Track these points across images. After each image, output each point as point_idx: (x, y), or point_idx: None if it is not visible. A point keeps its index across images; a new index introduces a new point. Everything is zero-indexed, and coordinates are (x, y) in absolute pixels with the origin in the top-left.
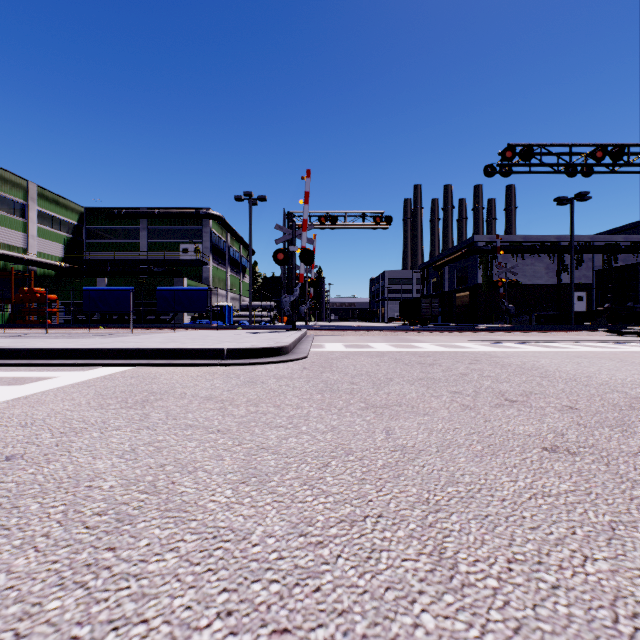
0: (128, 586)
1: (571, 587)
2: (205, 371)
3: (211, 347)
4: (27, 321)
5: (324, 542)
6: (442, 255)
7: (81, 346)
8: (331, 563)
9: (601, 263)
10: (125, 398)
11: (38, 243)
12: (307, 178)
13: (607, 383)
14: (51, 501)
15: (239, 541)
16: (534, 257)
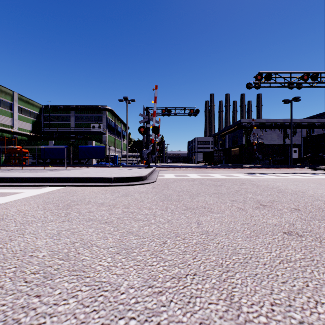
0: (44, 322)
1: (311, 322)
2: (102, 189)
3: (105, 176)
4: (13, 163)
5: (162, 291)
6: (224, 129)
7: (38, 176)
8: (166, 306)
9: (305, 133)
10: (58, 204)
11: (18, 123)
12: (155, 89)
13: (313, 195)
14: (8, 265)
15: (113, 291)
16: (271, 130)
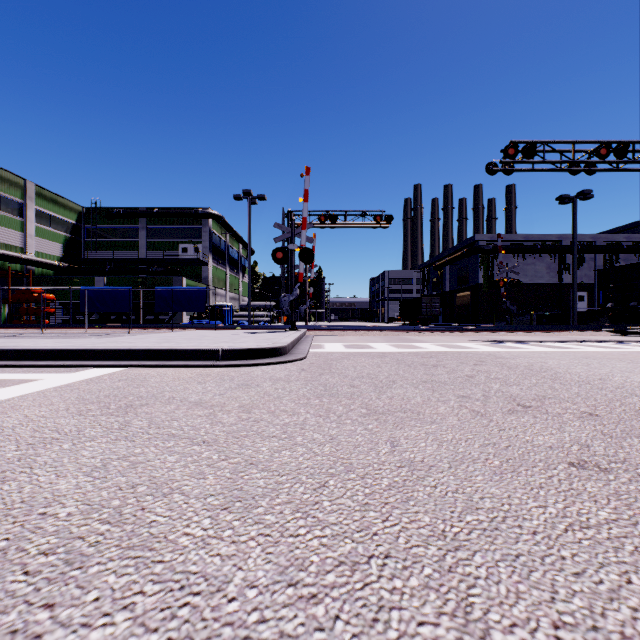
0: None
1: None
2: (198, 373)
3: (205, 348)
4: (24, 321)
5: (318, 595)
6: (442, 255)
7: (70, 346)
8: (327, 629)
9: (603, 263)
10: (108, 403)
11: (36, 242)
12: (306, 176)
13: (623, 386)
14: None
15: (212, 594)
16: (535, 257)
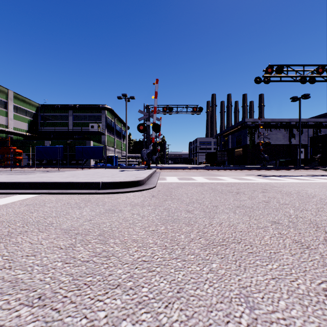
0: None
1: None
2: (83, 199)
3: (91, 181)
4: (5, 164)
5: None
6: (227, 129)
7: (7, 180)
8: None
9: (312, 133)
10: None
11: (14, 122)
12: (156, 84)
13: None
14: None
15: None
16: (277, 130)
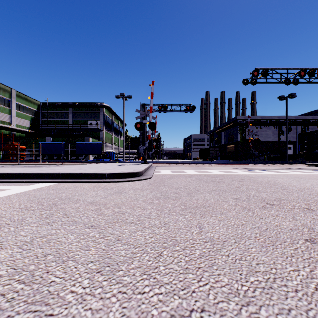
0: None
1: None
2: (94, 186)
3: (99, 172)
4: (10, 159)
5: None
6: (220, 126)
7: (29, 172)
8: None
9: (300, 130)
10: (43, 202)
11: (17, 120)
12: (152, 85)
13: None
14: None
15: None
16: (266, 127)
